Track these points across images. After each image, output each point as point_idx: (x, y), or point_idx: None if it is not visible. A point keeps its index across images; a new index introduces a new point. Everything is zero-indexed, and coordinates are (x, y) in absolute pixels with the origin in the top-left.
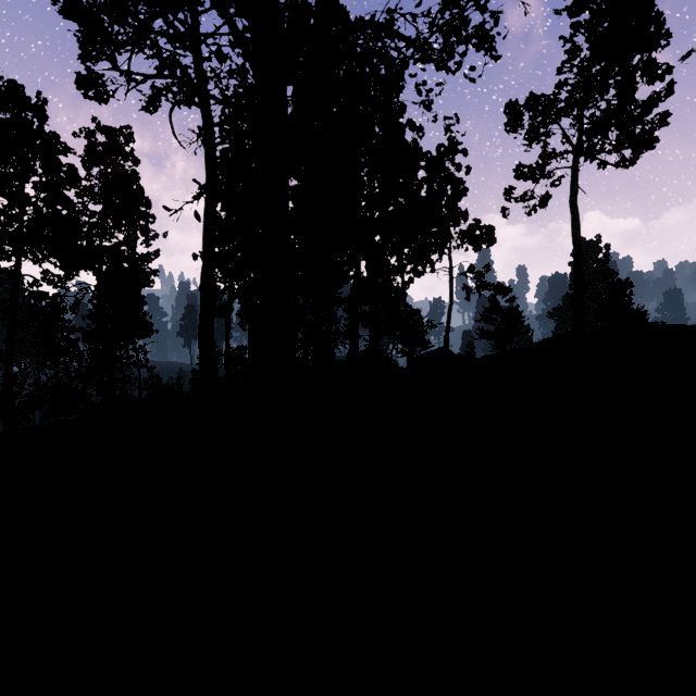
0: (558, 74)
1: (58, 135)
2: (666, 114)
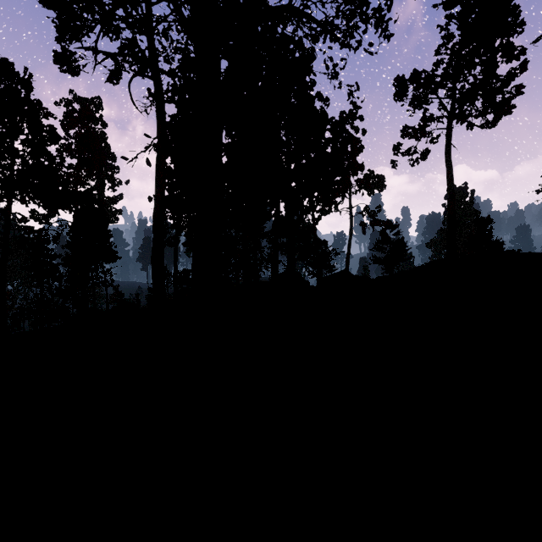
0: (435, 55)
1: (41, 102)
2: (521, 86)
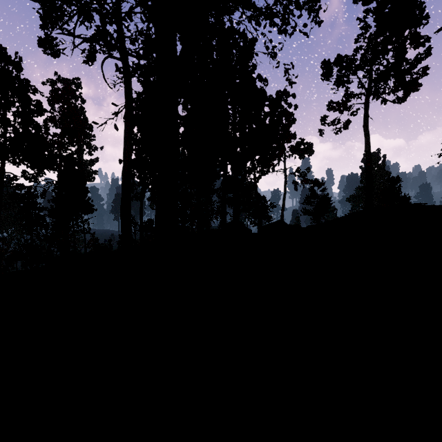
0: (355, 43)
1: (29, 80)
2: (426, 68)
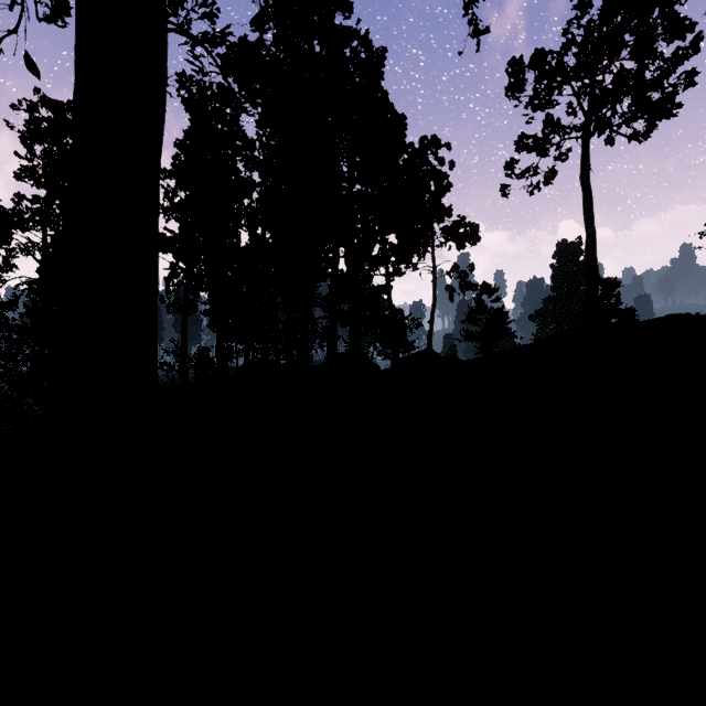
0: (563, 35)
1: None
2: (693, 72)
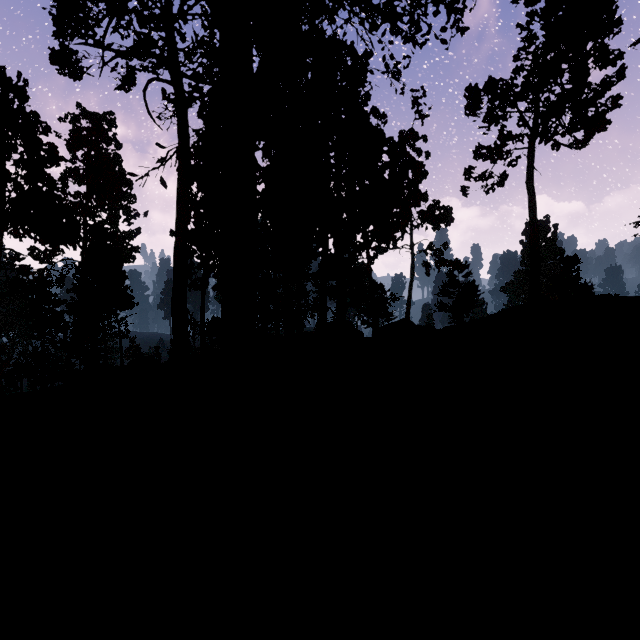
0: (514, 61)
1: (38, 114)
2: (618, 97)
